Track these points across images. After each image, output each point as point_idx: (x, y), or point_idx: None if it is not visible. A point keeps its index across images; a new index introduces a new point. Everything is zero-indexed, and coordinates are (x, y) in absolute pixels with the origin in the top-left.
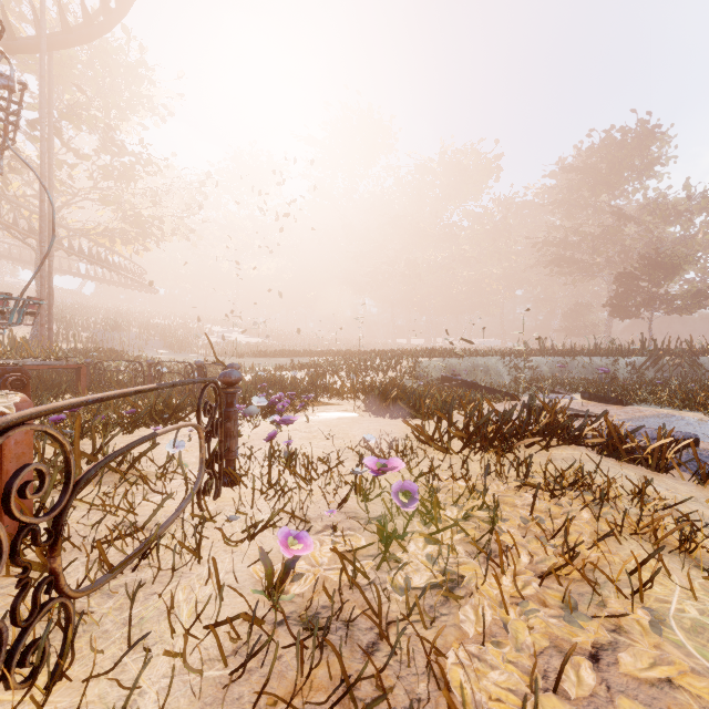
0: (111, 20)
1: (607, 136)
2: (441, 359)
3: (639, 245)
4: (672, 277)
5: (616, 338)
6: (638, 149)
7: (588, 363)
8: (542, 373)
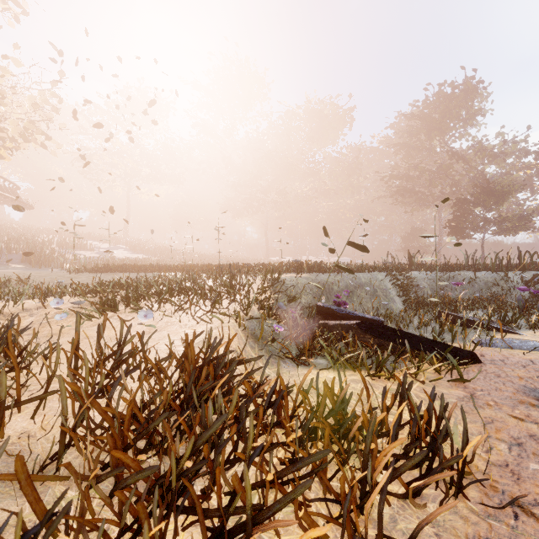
0: None
1: (440, 91)
2: (312, 275)
3: (464, 181)
4: (503, 202)
5: (500, 251)
6: (464, 101)
7: (474, 279)
8: (422, 290)
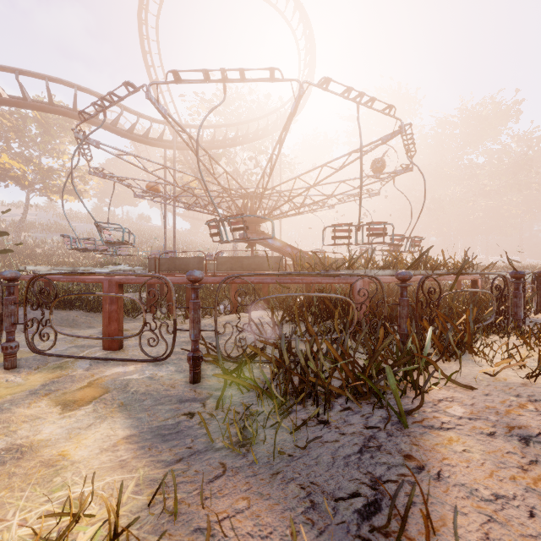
0: (300, 110)
1: None
2: None
3: None
4: None
5: None
6: None
7: None
8: None
